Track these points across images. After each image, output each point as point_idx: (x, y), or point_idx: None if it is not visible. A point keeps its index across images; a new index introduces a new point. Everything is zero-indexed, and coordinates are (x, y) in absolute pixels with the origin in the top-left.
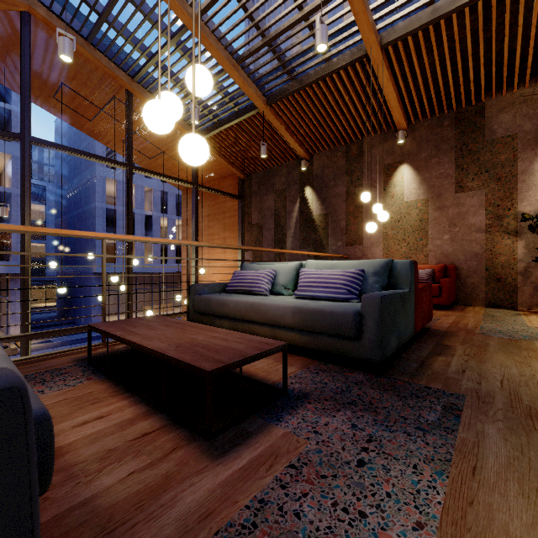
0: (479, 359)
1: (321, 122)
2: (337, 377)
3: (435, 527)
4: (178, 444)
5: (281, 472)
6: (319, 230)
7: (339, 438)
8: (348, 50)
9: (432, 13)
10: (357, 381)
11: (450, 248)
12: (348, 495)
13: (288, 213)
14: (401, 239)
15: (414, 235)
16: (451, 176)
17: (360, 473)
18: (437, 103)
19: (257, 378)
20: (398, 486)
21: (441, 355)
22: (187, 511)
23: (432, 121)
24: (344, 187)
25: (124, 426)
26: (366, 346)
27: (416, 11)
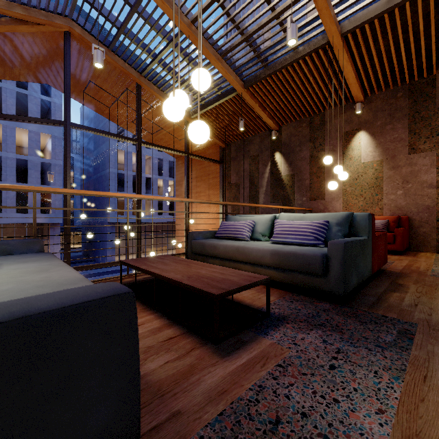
0: (430, 296)
1: (289, 99)
2: (308, 305)
3: (393, 413)
4: (195, 346)
5: (272, 369)
6: (287, 188)
7: (313, 349)
8: (312, 40)
9: (387, 3)
10: (325, 309)
11: (403, 202)
12: (324, 387)
13: (261, 174)
14: (358, 194)
15: (370, 191)
16: (404, 139)
17: (332, 374)
18: (391, 78)
19: (245, 304)
20: (362, 384)
21: (396, 291)
22: (209, 388)
23: (387, 93)
24: (308, 152)
25: (155, 332)
26: (332, 282)
27: (372, 2)
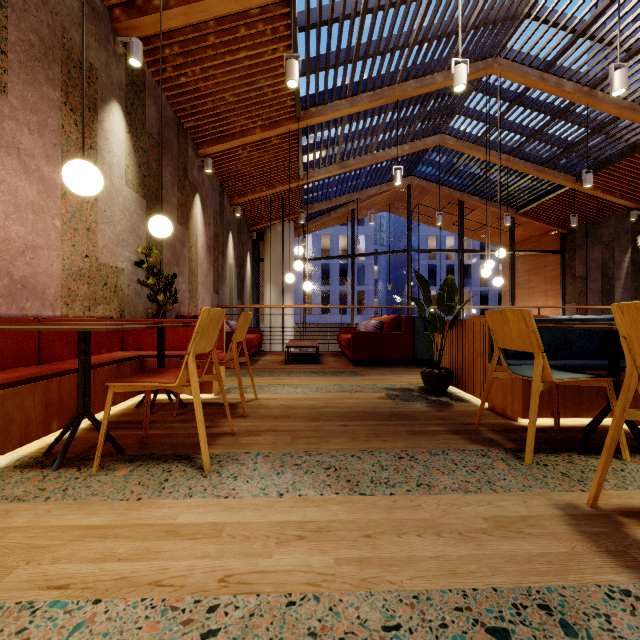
0: None
1: None
2: None
3: None
4: None
5: None
6: None
7: None
8: None
9: None
10: None
11: None
12: None
13: (617, 264)
14: None
15: None
16: None
17: None
18: None
19: None
20: None
21: None
22: None
23: None
24: None
25: None
26: None
27: None
